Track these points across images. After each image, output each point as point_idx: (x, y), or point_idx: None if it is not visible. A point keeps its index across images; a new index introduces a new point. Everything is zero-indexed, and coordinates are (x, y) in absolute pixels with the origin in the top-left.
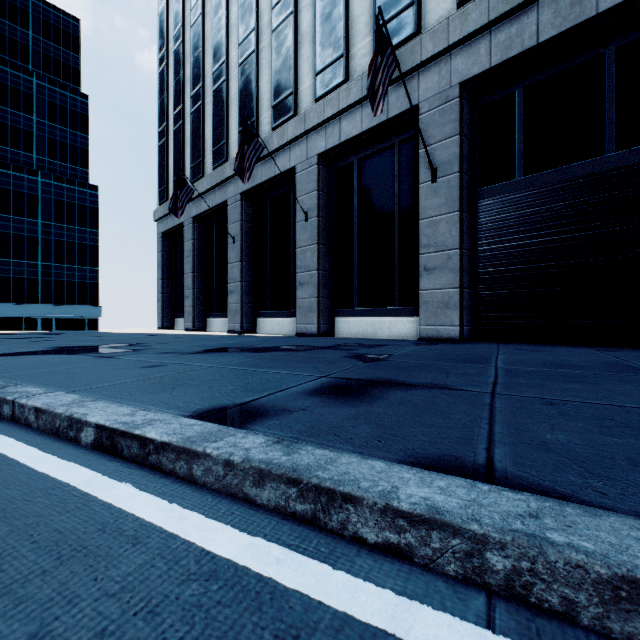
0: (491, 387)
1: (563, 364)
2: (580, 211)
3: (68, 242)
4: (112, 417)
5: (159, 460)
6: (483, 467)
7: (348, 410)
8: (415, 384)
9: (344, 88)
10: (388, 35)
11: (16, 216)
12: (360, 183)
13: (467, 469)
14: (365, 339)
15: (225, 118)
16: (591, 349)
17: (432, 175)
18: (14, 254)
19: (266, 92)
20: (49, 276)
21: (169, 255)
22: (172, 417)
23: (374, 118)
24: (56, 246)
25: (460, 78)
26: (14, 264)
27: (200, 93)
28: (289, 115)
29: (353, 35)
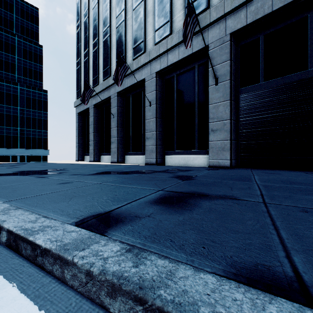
0: (261, 198)
1: (293, 182)
2: (294, 99)
3: (33, 118)
4: (20, 224)
5: (43, 261)
6: (295, 280)
7: (177, 217)
8: (215, 196)
9: (169, 37)
10: (193, 7)
11: (7, 105)
12: (178, 86)
13: (283, 283)
14: (180, 166)
15: (109, 55)
16: (302, 172)
17: (215, 81)
18: (6, 124)
19: (130, 41)
20: (23, 135)
21: (81, 124)
22: (60, 224)
23: (185, 53)
24: (27, 120)
25: (230, 30)
26: (6, 129)
27: (97, 42)
28: (141, 52)
29: (174, 10)
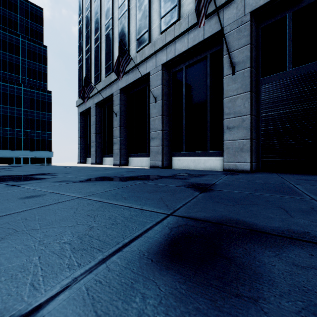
0: None
1: None
2: None
3: (36, 119)
4: None
5: None
6: None
7: None
8: (273, 232)
9: (177, 24)
10: None
11: (10, 106)
12: (186, 80)
13: None
14: (190, 170)
15: (111, 49)
16: None
17: (232, 70)
18: (9, 125)
19: (133, 32)
20: (27, 136)
21: (84, 124)
22: None
23: (195, 39)
24: (30, 121)
25: (250, 9)
26: (9, 130)
27: (99, 37)
28: (146, 43)
29: None
